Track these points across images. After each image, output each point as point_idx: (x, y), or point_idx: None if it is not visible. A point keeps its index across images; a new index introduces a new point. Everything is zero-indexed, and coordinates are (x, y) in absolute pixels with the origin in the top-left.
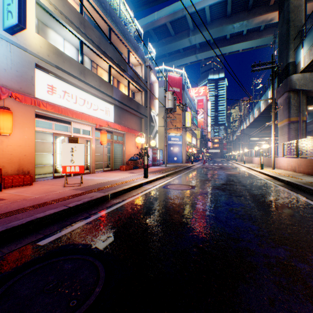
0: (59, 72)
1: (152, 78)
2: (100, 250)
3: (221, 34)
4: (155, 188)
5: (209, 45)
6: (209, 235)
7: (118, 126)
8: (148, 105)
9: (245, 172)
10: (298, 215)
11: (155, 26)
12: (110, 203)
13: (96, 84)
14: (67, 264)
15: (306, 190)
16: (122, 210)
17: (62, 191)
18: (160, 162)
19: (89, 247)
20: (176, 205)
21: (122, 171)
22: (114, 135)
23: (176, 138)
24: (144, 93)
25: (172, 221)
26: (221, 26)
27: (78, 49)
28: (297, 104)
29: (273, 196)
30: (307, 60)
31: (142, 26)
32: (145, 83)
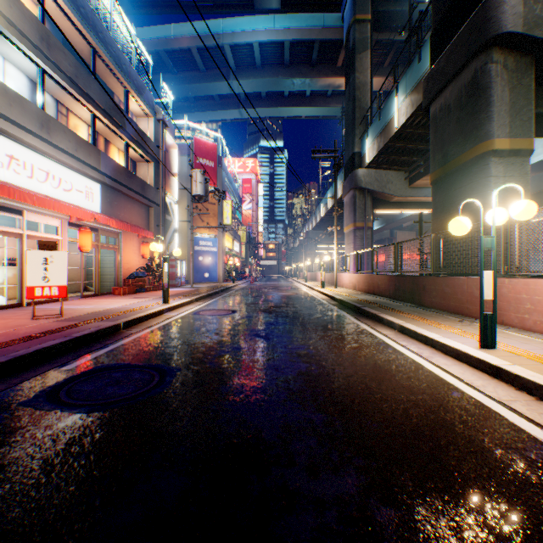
0: (2, 123)
1: (168, 141)
2: (142, 364)
3: (277, 88)
4: (183, 315)
5: (255, 125)
6: (248, 345)
7: (112, 222)
8: (162, 186)
9: (304, 293)
10: (331, 327)
11: (172, 48)
12: (126, 333)
13: (70, 147)
14: (115, 374)
15: (352, 306)
16: (148, 338)
17: (39, 325)
18: (182, 281)
19: (129, 364)
20: (215, 328)
21: (119, 296)
22: (102, 234)
23: (209, 242)
24: (155, 165)
25: (212, 340)
26: (276, 77)
27: (31, 79)
28: (363, 207)
29: (320, 315)
30: (371, 155)
31: (147, 40)
32: (155, 148)
